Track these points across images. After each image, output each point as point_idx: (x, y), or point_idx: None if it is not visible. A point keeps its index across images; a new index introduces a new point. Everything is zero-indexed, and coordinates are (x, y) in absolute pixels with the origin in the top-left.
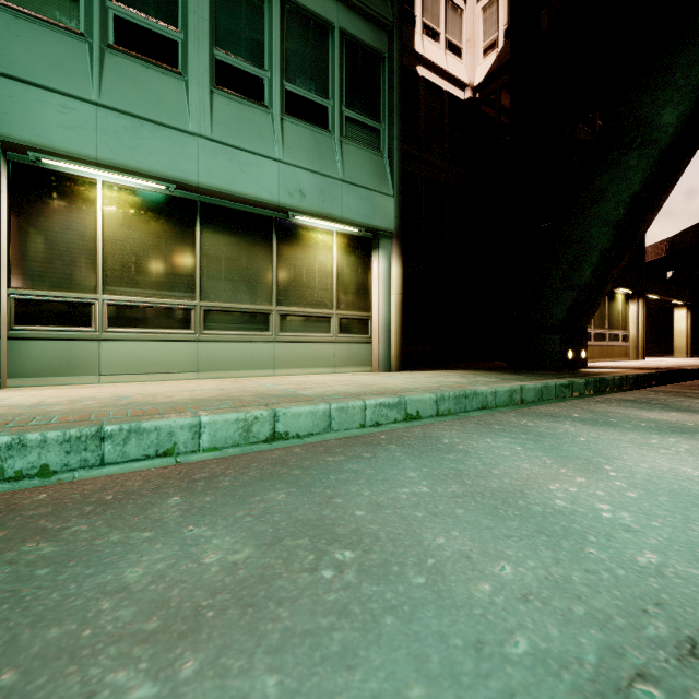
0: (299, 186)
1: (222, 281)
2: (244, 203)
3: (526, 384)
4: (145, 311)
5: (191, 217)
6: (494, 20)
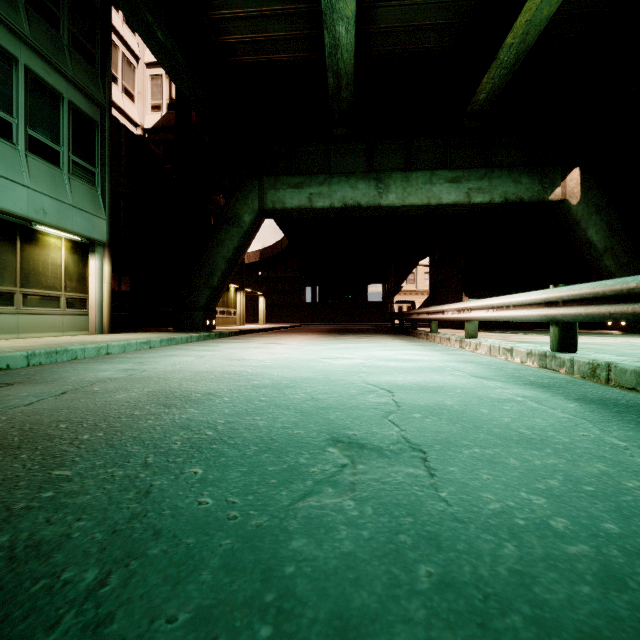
0: (43, 206)
1: None
2: None
3: (193, 335)
4: None
5: None
6: (159, 90)
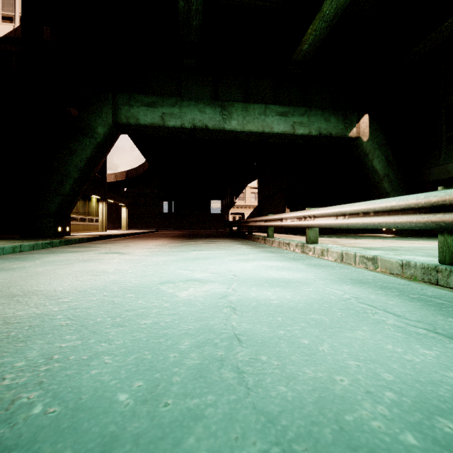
0: None
1: None
2: None
3: (24, 243)
4: None
5: None
6: (12, 2)
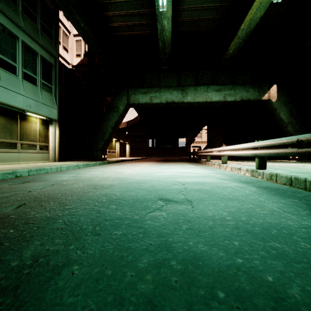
0: (29, 104)
1: (1, 132)
2: (9, 106)
3: (97, 162)
4: None
5: None
6: (80, 47)
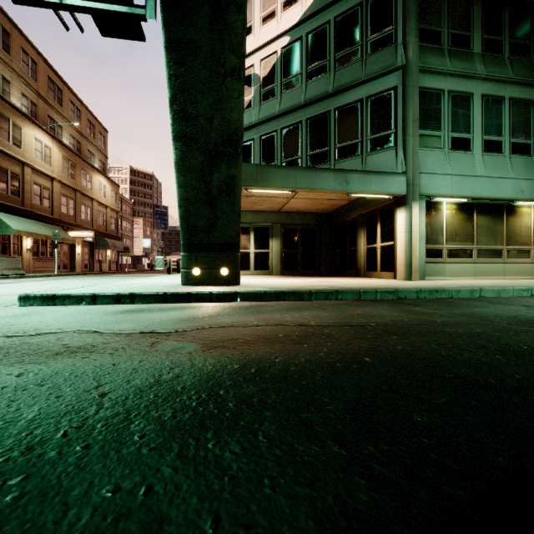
0: (520, 188)
1: (483, 236)
2: (492, 200)
3: None
4: (457, 251)
5: (472, 210)
6: None
